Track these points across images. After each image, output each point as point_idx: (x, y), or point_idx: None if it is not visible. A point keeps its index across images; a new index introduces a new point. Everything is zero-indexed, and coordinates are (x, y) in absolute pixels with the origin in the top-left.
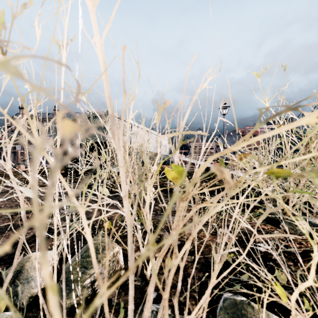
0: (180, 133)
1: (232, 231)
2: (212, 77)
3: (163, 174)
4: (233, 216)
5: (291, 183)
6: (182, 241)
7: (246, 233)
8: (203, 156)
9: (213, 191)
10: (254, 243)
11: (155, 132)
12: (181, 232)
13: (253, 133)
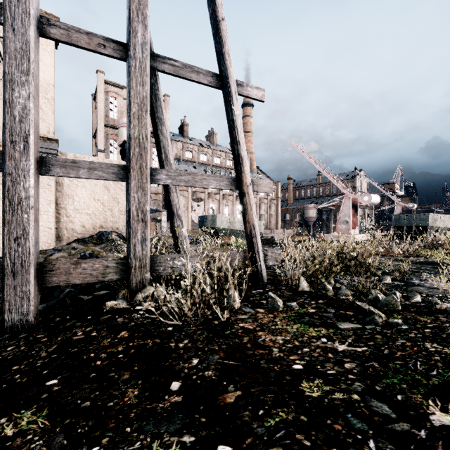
0: None
1: None
2: None
3: None
4: None
5: None
6: None
7: None
8: None
9: None
10: None
11: None
12: None
13: None
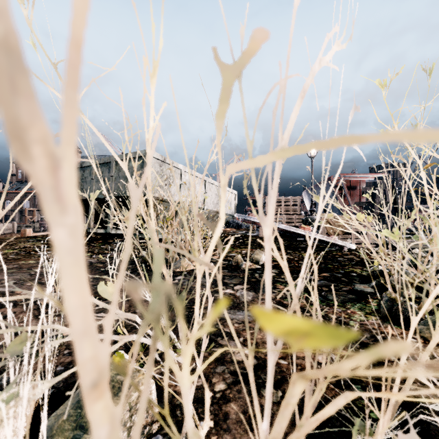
0: (295, 151)
1: (388, 390)
2: (339, 46)
3: (226, 241)
4: (400, 365)
5: (434, 260)
6: (259, 359)
7: (363, 344)
8: (284, 215)
9: (301, 267)
10: (381, 363)
11: (215, 182)
12: (257, 341)
13: (351, 184)
